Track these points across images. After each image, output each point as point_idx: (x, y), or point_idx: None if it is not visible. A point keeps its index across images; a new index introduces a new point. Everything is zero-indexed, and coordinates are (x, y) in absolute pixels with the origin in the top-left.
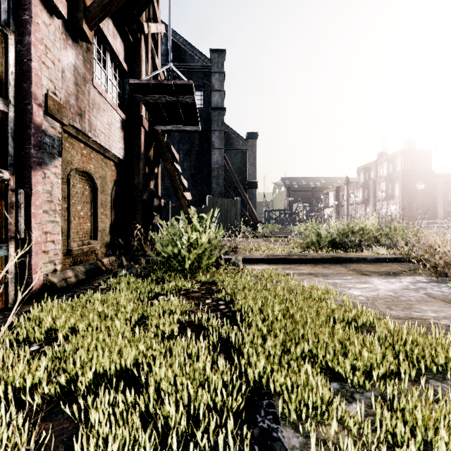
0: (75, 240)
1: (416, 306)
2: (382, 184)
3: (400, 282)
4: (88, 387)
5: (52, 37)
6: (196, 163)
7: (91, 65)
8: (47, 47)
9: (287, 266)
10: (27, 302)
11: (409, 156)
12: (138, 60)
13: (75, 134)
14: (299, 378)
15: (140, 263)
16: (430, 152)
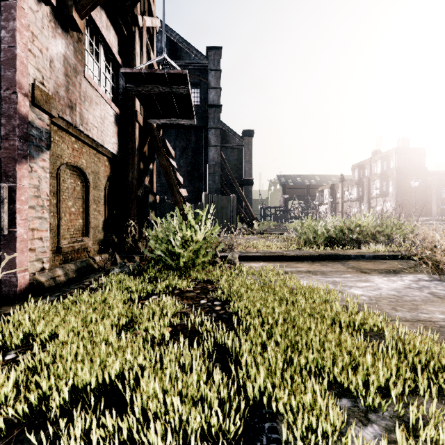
0: (65, 237)
1: (423, 307)
2: (377, 181)
3: (402, 281)
4: (63, 406)
5: (39, 24)
6: (193, 160)
7: (83, 57)
8: (34, 34)
9: (284, 264)
10: (11, 303)
11: (403, 154)
12: (132, 54)
13: (65, 127)
14: (305, 396)
15: (134, 261)
16: (423, 150)
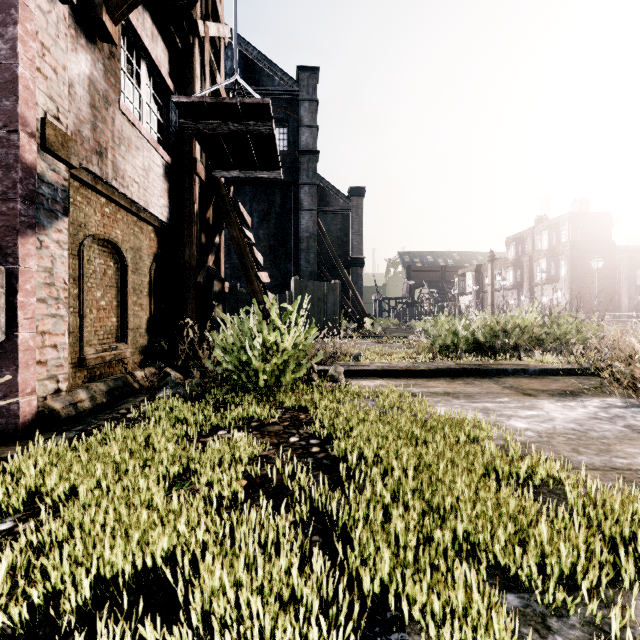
0: (91, 344)
1: (617, 448)
2: (542, 261)
3: (584, 408)
4: (82, 608)
5: (53, 32)
6: (277, 231)
7: (118, 80)
8: (45, 46)
9: (411, 382)
10: (10, 442)
11: (580, 222)
12: (190, 76)
13: (91, 182)
14: (452, 592)
15: (192, 378)
16: (609, 216)
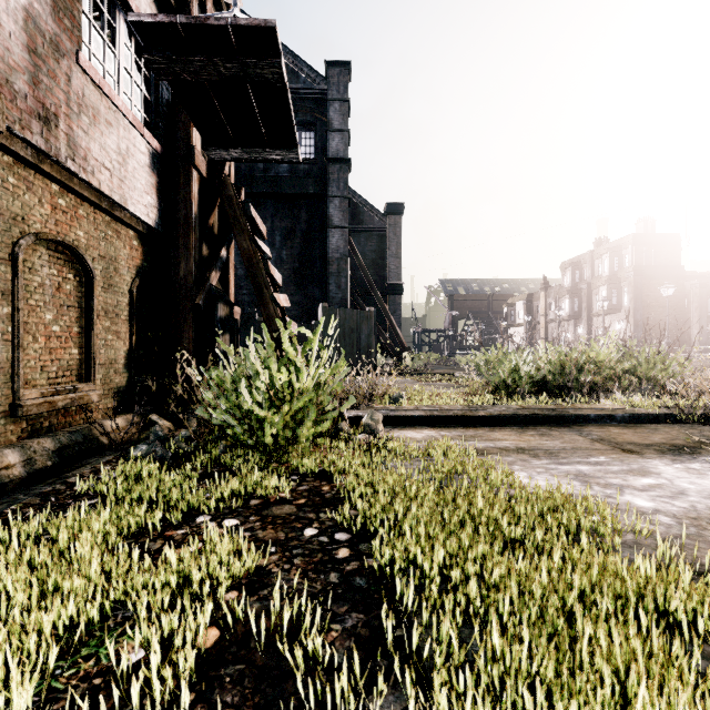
0: (36, 384)
1: None
2: (603, 288)
3: None
4: None
5: None
6: (303, 252)
7: (76, 24)
8: None
9: (469, 432)
10: None
11: (645, 244)
12: None
13: (31, 159)
14: None
15: (186, 427)
16: (678, 238)
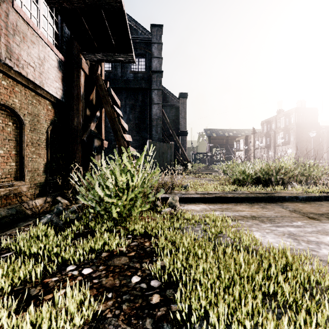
0: None
1: None
2: (281, 133)
3: None
4: None
5: None
6: (140, 115)
7: None
8: None
9: (224, 206)
10: None
11: (301, 112)
12: None
13: None
14: None
15: (76, 203)
16: (316, 109)
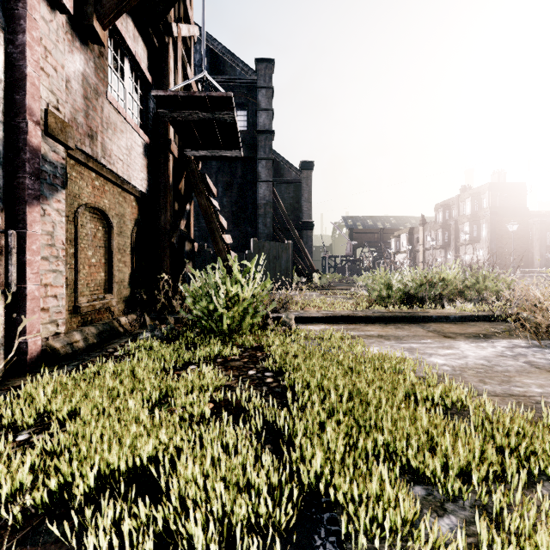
0: (84, 294)
1: (517, 379)
2: (466, 224)
3: (493, 347)
4: (88, 494)
5: (54, 37)
6: (239, 199)
7: (106, 75)
8: (47, 49)
9: (350, 326)
10: (20, 374)
11: (499, 191)
12: (165, 70)
13: (84, 160)
14: (371, 483)
15: (167, 323)
16: (524, 186)
